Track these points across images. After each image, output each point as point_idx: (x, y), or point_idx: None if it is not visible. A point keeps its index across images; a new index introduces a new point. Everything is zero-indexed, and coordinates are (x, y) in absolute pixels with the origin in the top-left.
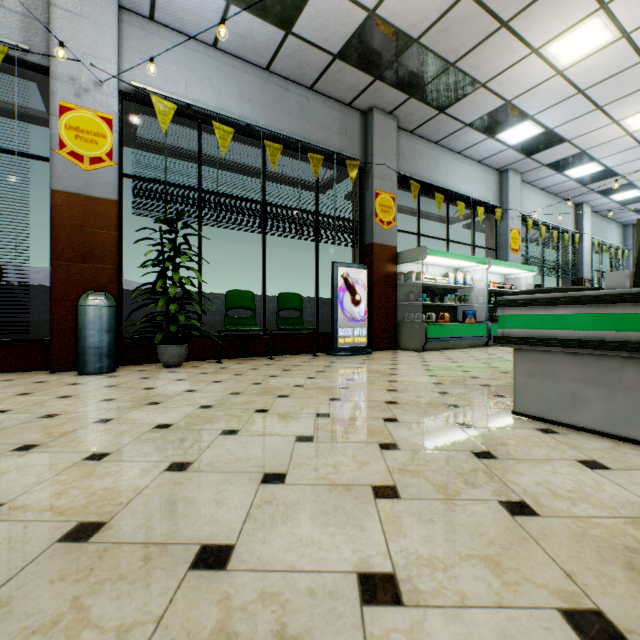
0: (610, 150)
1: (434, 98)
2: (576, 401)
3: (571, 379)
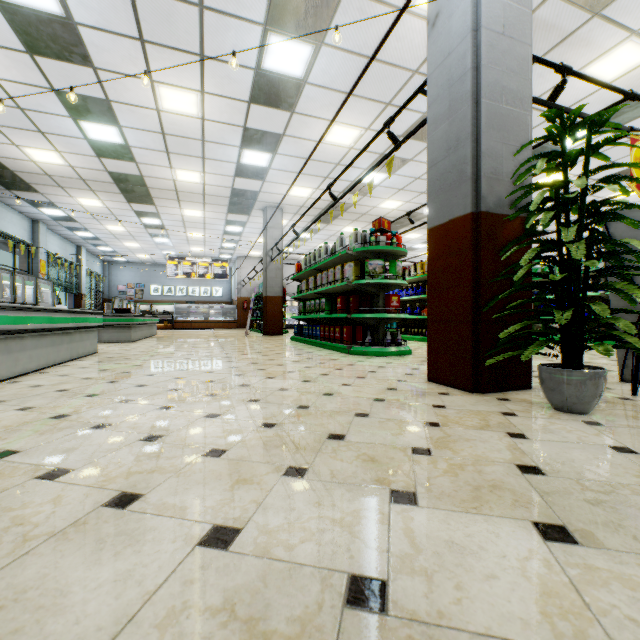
0: (100, 232)
1: (7, 185)
2: (101, 337)
3: (100, 332)
